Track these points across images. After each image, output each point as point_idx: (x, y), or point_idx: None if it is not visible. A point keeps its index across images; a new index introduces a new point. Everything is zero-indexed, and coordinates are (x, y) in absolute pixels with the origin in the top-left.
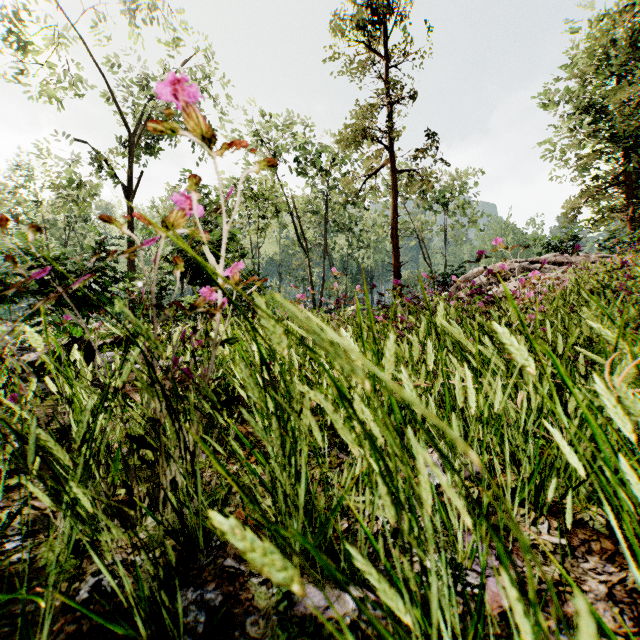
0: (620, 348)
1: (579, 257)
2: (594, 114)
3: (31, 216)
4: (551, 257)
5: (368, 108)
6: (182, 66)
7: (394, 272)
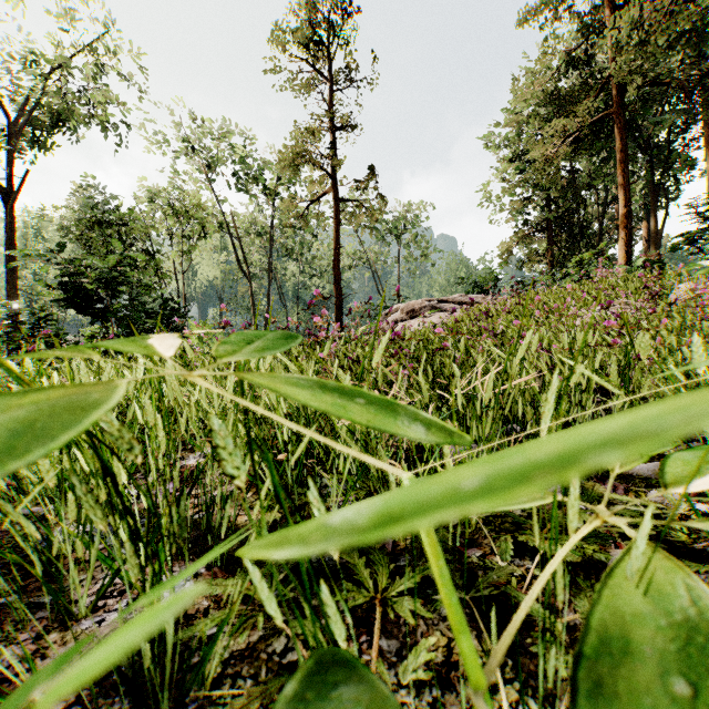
0: (260, 369)
1: (479, 298)
2: (524, 163)
3: None
4: (458, 297)
5: (307, 131)
6: (86, 47)
7: (336, 305)
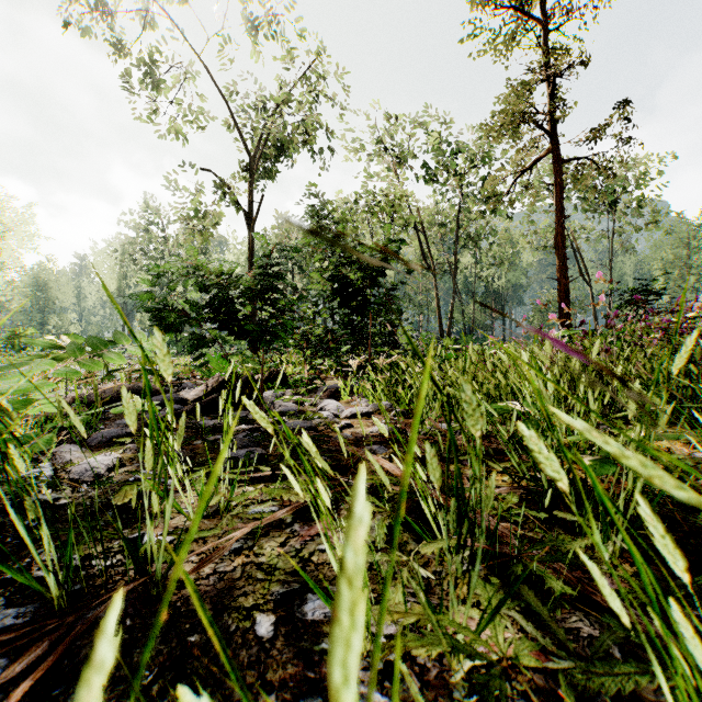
0: None
1: None
2: None
3: (158, 253)
4: None
5: (527, 85)
6: (301, 78)
7: (560, 290)
